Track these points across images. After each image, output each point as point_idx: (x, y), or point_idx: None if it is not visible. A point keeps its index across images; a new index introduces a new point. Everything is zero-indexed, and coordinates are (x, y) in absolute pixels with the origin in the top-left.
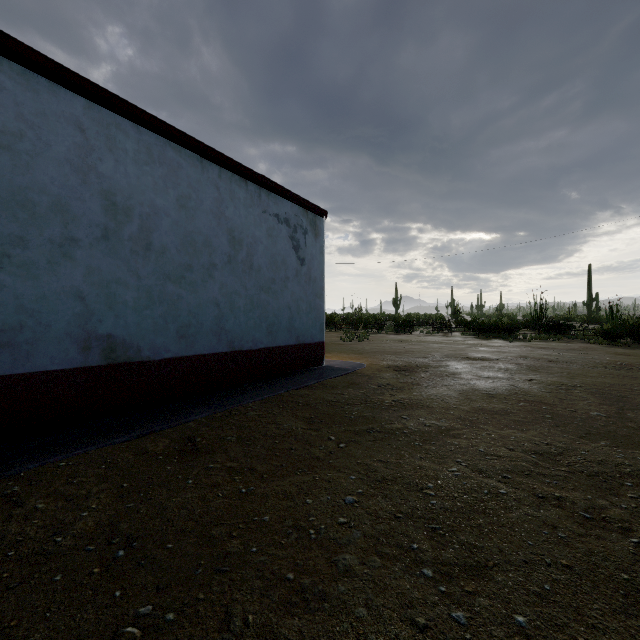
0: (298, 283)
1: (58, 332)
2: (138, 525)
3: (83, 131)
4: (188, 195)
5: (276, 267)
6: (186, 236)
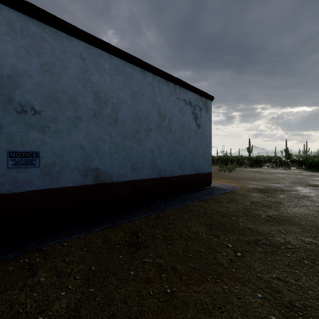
0: (196, 138)
1: (71, 166)
2: (92, 315)
3: (83, 60)
4: (136, 91)
5: (184, 130)
6: (135, 114)
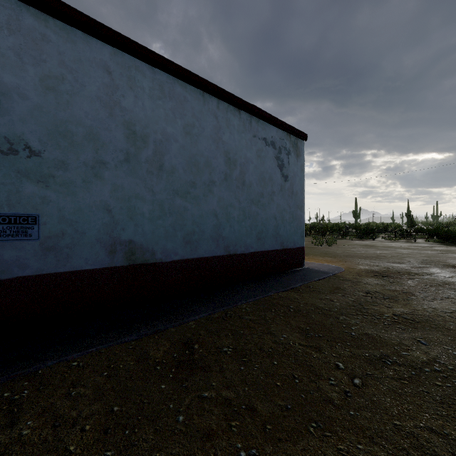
0: (282, 196)
1: (91, 238)
2: None
3: (110, 73)
4: (192, 124)
5: (264, 183)
6: (191, 158)
